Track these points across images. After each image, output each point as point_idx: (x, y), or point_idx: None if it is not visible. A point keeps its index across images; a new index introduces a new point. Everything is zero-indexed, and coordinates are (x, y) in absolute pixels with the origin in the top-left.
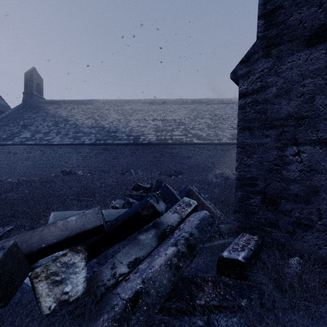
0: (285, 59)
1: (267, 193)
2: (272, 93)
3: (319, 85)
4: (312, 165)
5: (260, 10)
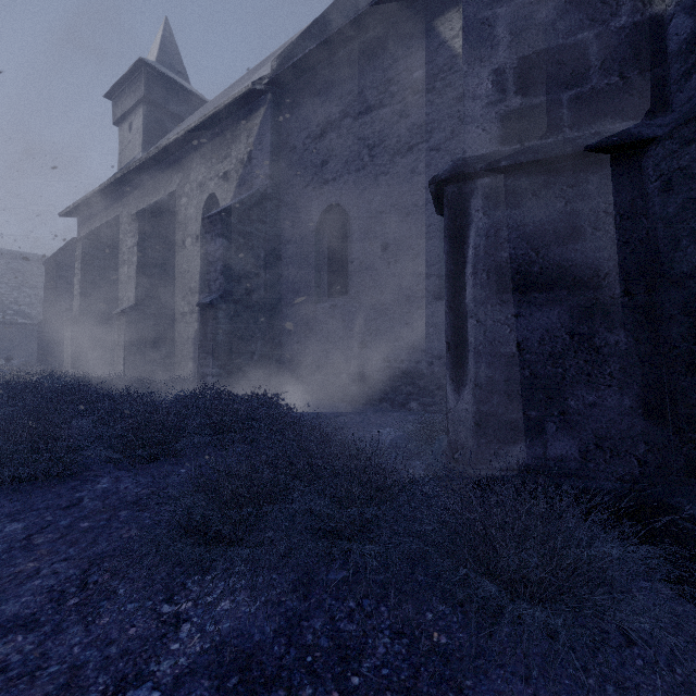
0: (49, 326)
1: (45, 354)
2: (46, 332)
3: (55, 333)
4: (54, 348)
5: (43, 314)
